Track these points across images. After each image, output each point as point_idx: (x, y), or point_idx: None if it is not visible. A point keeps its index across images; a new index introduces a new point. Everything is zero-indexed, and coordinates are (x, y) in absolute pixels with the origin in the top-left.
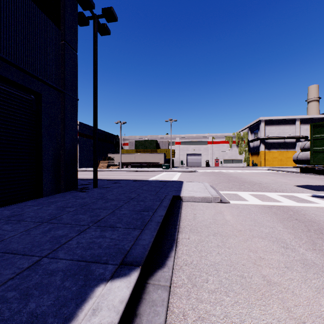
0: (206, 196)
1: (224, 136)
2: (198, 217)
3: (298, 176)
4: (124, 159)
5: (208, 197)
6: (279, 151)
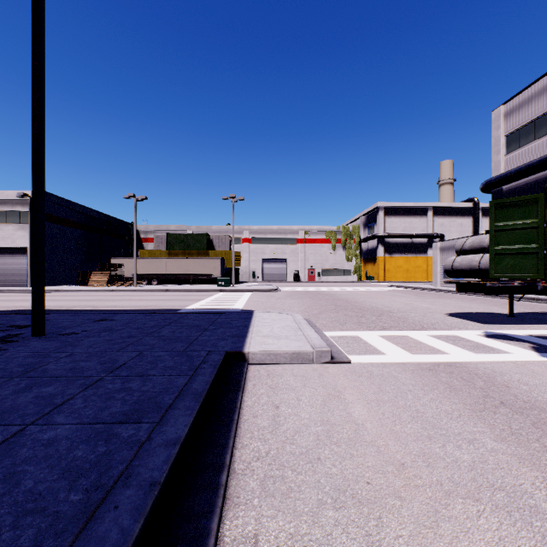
0: (301, 349)
1: (323, 231)
2: (284, 418)
3: (440, 296)
4: (145, 268)
5: (306, 351)
6: (405, 257)
